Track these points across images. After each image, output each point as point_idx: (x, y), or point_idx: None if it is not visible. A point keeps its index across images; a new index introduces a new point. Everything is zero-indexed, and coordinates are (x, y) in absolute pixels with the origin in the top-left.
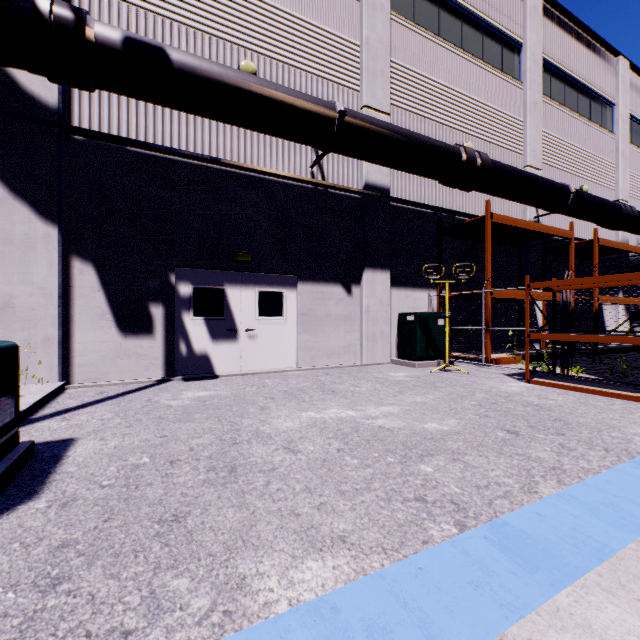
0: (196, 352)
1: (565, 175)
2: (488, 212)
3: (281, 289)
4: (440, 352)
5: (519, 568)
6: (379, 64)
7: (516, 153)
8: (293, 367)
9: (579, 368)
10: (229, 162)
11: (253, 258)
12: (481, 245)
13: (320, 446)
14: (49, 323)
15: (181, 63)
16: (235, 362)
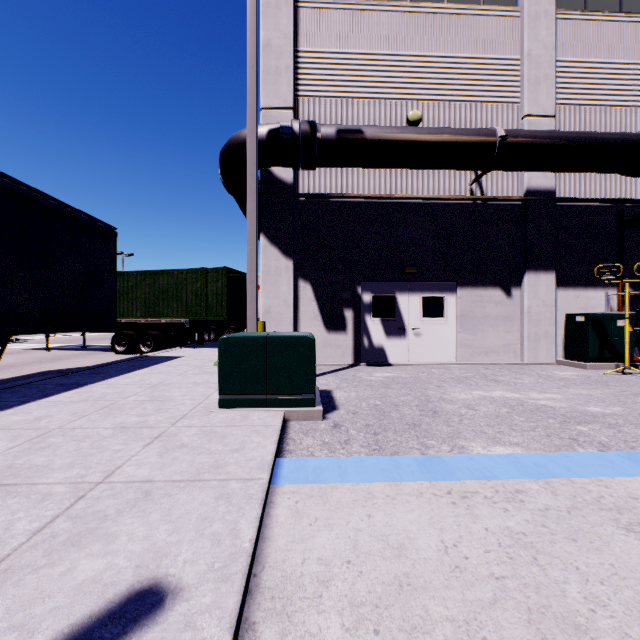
0: (374, 345)
1: None
2: None
3: (442, 294)
4: (619, 355)
5: (637, 466)
6: (542, 70)
7: None
8: (453, 361)
9: None
10: (400, 196)
11: (418, 270)
12: None
13: (492, 409)
14: (288, 323)
15: (372, 137)
16: (404, 354)
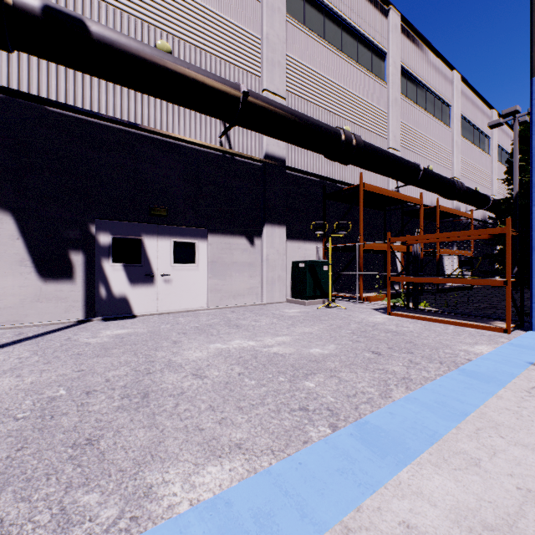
0: (115, 295)
1: (417, 157)
2: (361, 182)
3: (194, 240)
4: (325, 292)
5: (374, 455)
6: (277, 56)
7: (382, 137)
8: (204, 307)
9: (426, 303)
10: (146, 128)
11: (168, 213)
12: (356, 208)
13: (224, 371)
14: None
15: (100, 35)
16: (152, 303)
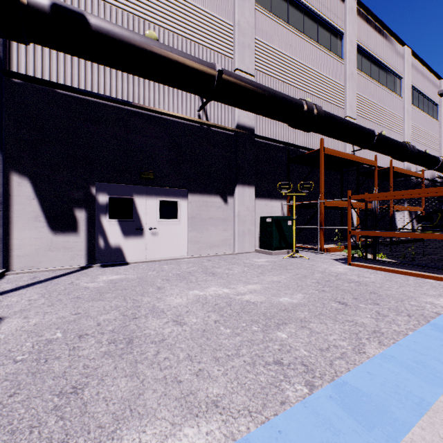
0: (111, 245)
1: (371, 124)
2: (322, 146)
3: (176, 199)
4: (289, 244)
5: (359, 426)
6: (247, 40)
7: (339, 107)
8: (185, 256)
9: (382, 254)
10: (137, 104)
11: (155, 176)
12: (316, 170)
13: (201, 318)
14: None
15: (98, 26)
16: (141, 252)
